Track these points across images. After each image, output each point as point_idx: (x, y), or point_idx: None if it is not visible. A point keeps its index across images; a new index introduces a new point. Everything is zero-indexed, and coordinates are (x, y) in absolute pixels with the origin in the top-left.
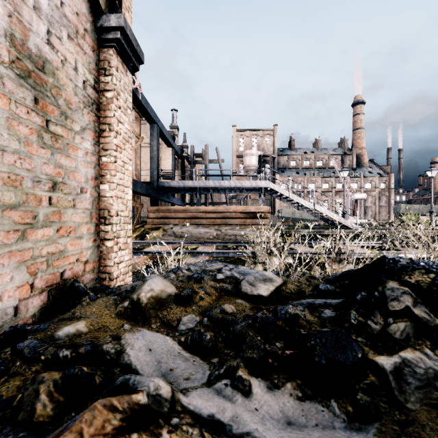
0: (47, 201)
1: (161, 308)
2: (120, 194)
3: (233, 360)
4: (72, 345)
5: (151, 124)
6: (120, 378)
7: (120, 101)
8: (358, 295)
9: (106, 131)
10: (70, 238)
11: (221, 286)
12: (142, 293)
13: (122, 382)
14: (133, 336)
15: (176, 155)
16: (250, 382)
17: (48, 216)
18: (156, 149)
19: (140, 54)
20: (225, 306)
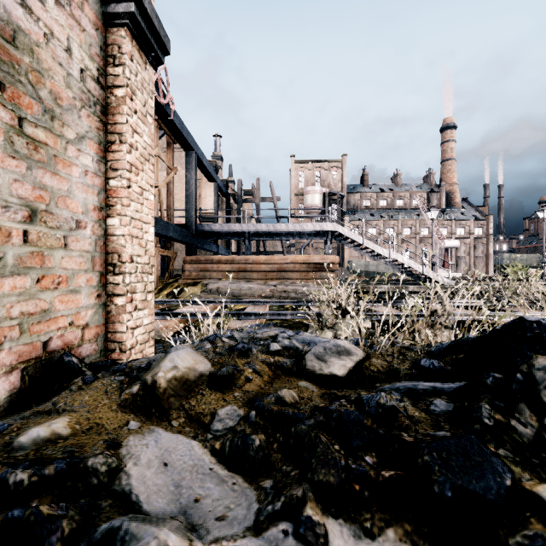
0: (20, 237)
1: (187, 394)
2: (137, 232)
3: (297, 486)
4: (38, 460)
5: (187, 151)
6: (104, 527)
7: (135, 103)
8: (489, 378)
9: (115, 144)
10: (59, 292)
11: (276, 361)
12: (160, 373)
13: (105, 536)
14: (141, 441)
15: (219, 191)
16: (325, 529)
17: (22, 259)
18: (193, 183)
19: (165, 40)
20: (283, 392)
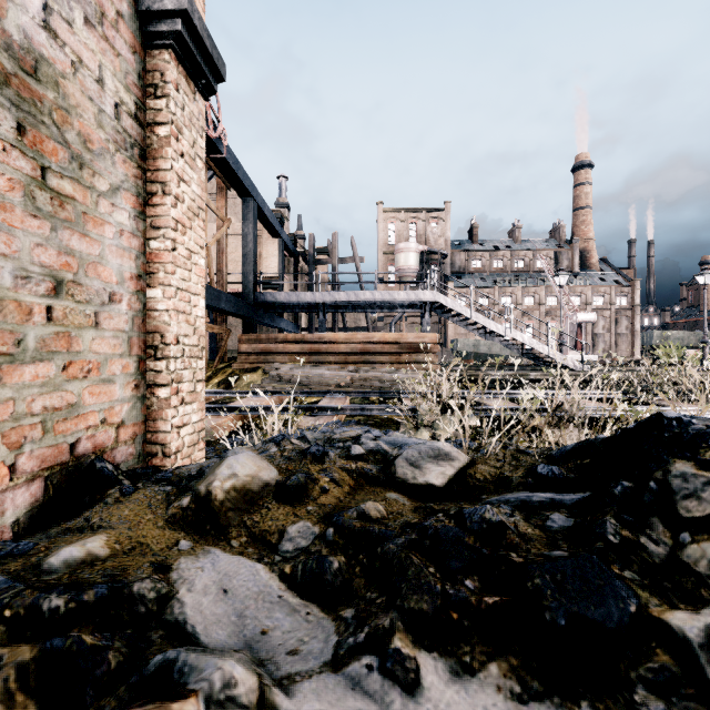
0: (43, 314)
1: (249, 508)
2: (183, 305)
3: (383, 614)
4: (73, 584)
5: (244, 198)
6: (157, 659)
7: (182, 144)
8: (617, 487)
9: (157, 195)
10: (88, 382)
11: (359, 468)
12: (216, 482)
13: (160, 669)
14: (195, 563)
15: (285, 249)
16: (416, 663)
17: (45, 342)
18: (252, 239)
19: (219, 63)
20: (367, 505)
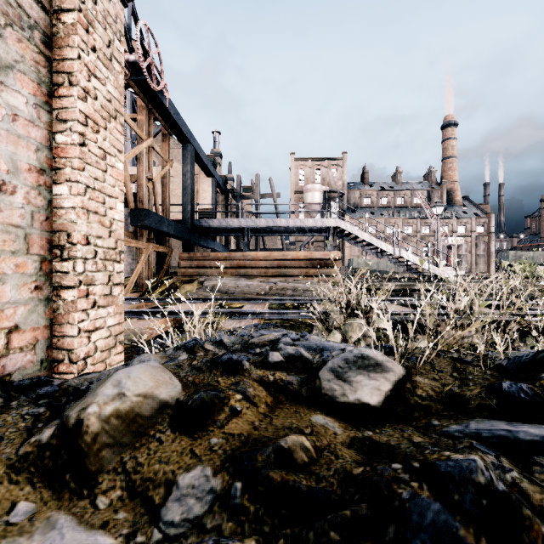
0: None
1: (135, 442)
2: (96, 205)
3: None
4: None
5: (184, 143)
6: None
7: (94, 38)
8: None
9: (63, 86)
10: None
11: (277, 380)
12: (92, 407)
13: None
14: None
15: (217, 187)
16: None
17: None
18: (190, 177)
19: None
20: (289, 442)
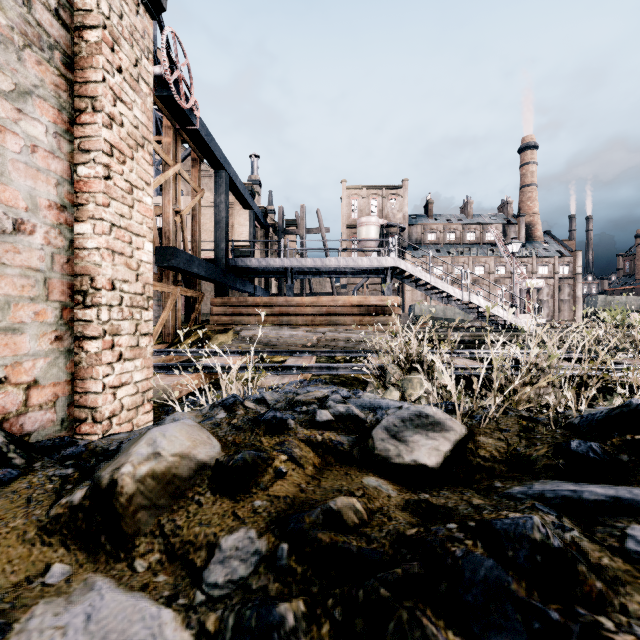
0: None
1: (172, 504)
2: (121, 246)
3: None
4: None
5: (217, 170)
6: None
7: (120, 57)
8: None
9: (86, 112)
10: None
11: (326, 440)
12: (126, 467)
13: None
14: (58, 616)
15: (256, 220)
16: None
17: None
18: (224, 209)
19: None
20: (338, 503)
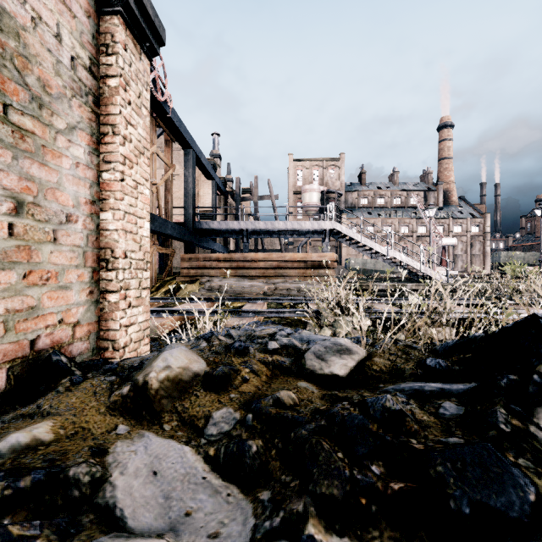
0: (5, 230)
1: (181, 396)
2: (131, 226)
3: (297, 499)
4: (14, 470)
5: (185, 149)
6: None
7: (129, 94)
8: (503, 379)
9: (108, 135)
10: (47, 288)
11: (275, 360)
12: (152, 373)
13: None
14: (130, 447)
15: (217, 189)
16: None
17: (6, 253)
18: (192, 181)
19: (160, 30)
20: (281, 393)
